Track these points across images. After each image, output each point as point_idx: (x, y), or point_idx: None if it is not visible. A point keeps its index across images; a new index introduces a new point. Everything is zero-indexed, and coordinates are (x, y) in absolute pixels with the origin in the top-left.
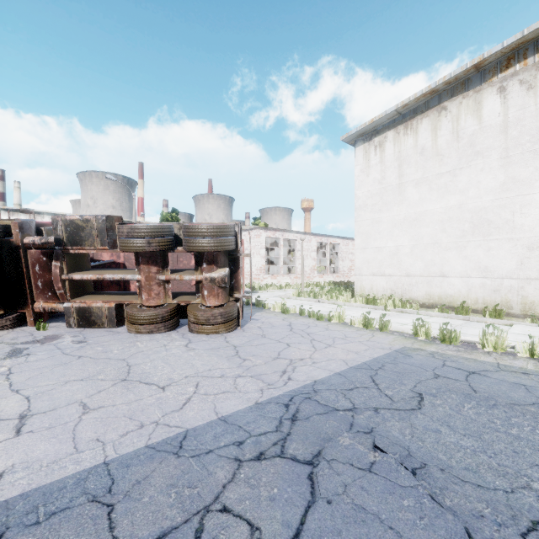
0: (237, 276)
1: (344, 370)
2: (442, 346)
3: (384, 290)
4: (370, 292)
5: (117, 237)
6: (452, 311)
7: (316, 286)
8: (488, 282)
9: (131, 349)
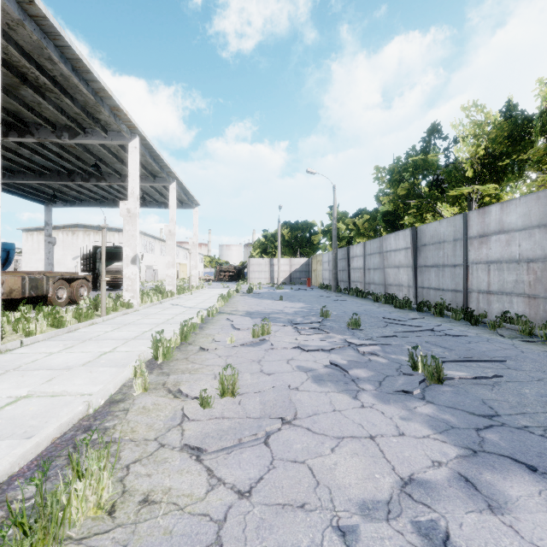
0: None
1: None
2: None
3: None
4: None
5: None
6: None
7: None
8: None
9: None
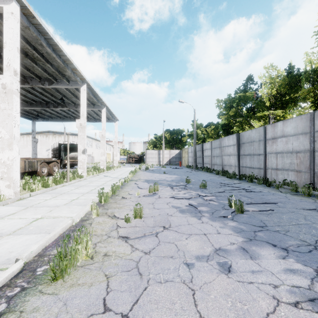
0: None
1: None
2: None
3: None
4: None
5: None
6: None
7: None
8: None
9: None
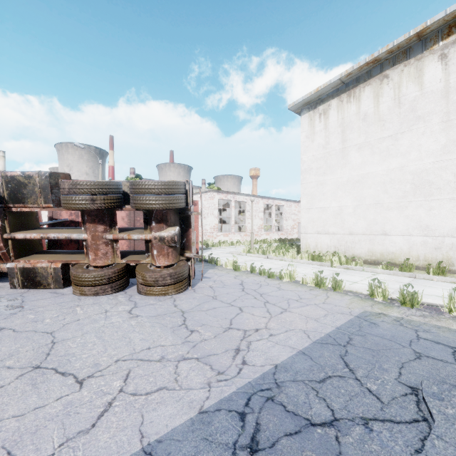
0: (188, 235)
1: (308, 346)
2: (404, 310)
3: (328, 247)
4: (314, 249)
5: (61, 195)
6: (394, 267)
7: (263, 243)
8: (430, 240)
9: (66, 317)
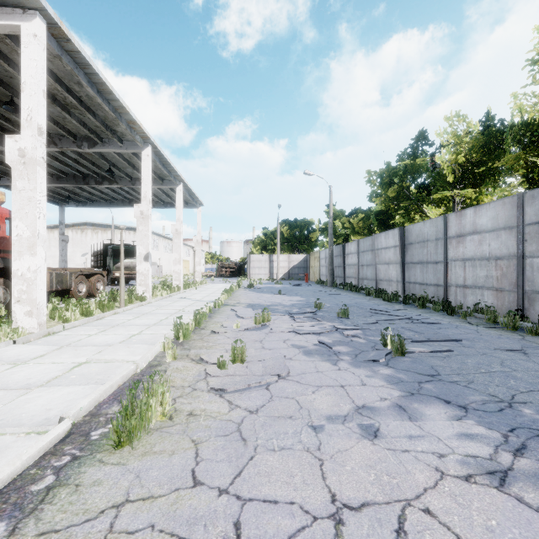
0: None
1: None
2: None
3: None
4: None
5: None
6: None
7: None
8: None
9: None
